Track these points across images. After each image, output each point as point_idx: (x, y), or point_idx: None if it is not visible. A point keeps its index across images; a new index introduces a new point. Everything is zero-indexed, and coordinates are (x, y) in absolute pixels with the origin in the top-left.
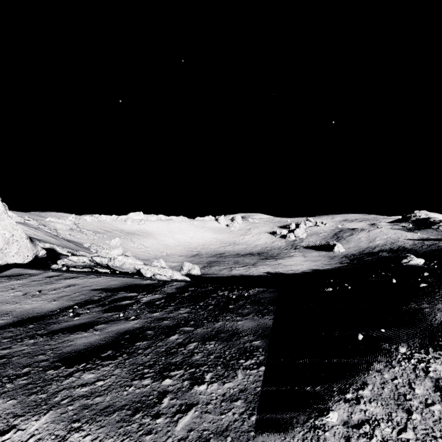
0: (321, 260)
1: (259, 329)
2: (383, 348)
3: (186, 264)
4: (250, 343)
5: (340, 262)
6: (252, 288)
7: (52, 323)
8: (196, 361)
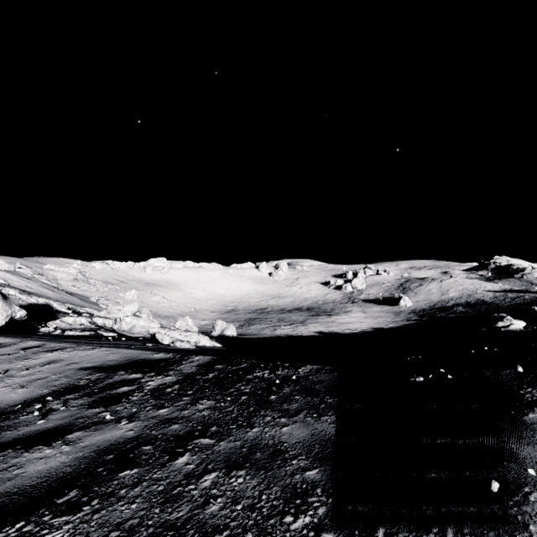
0: (384, 316)
1: (315, 444)
2: (532, 503)
3: (218, 323)
4: (301, 475)
5: (407, 318)
6: (302, 365)
7: (6, 428)
8: (211, 518)
